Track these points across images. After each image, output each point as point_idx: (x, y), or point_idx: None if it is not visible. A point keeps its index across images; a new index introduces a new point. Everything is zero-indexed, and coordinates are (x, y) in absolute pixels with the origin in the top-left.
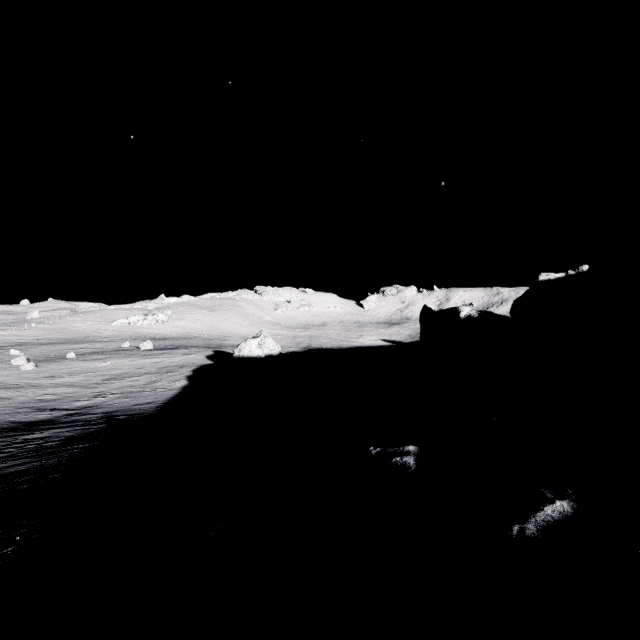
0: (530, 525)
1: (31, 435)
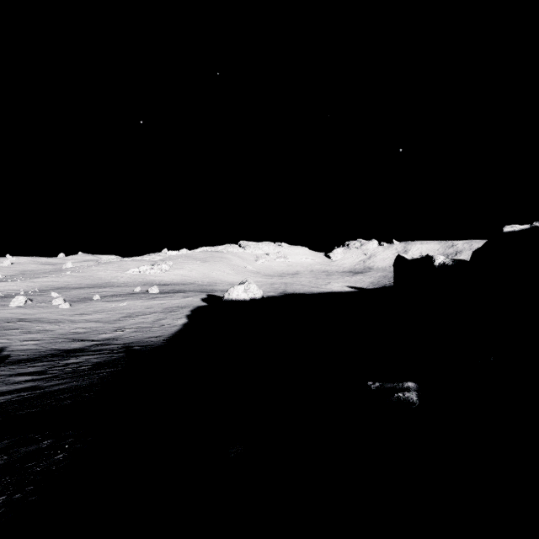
0: None
1: (69, 360)
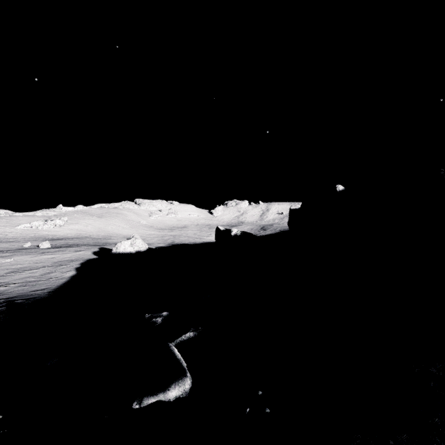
0: (173, 343)
1: None
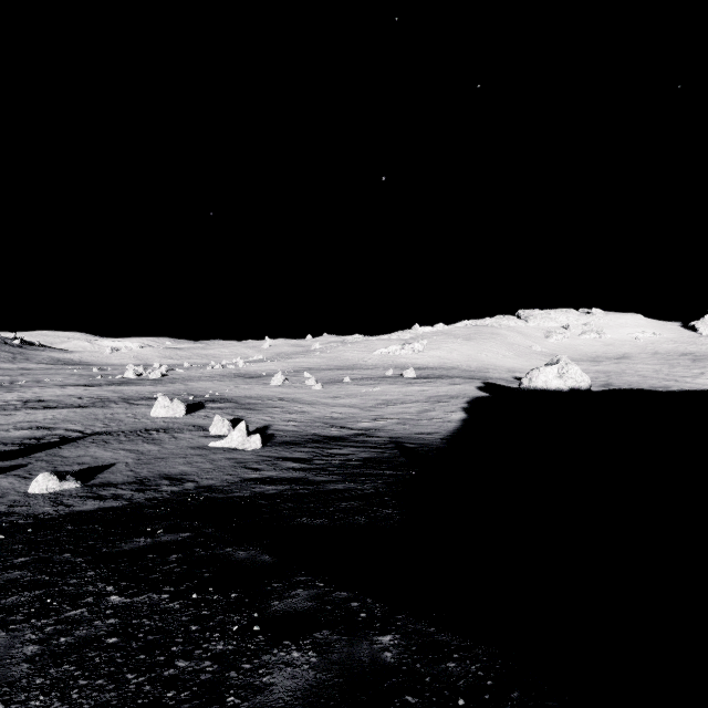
0: None
1: (333, 450)
